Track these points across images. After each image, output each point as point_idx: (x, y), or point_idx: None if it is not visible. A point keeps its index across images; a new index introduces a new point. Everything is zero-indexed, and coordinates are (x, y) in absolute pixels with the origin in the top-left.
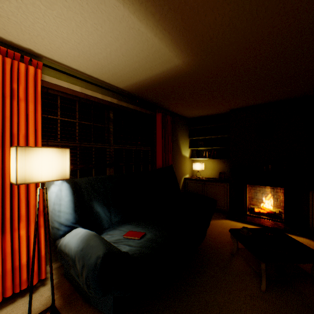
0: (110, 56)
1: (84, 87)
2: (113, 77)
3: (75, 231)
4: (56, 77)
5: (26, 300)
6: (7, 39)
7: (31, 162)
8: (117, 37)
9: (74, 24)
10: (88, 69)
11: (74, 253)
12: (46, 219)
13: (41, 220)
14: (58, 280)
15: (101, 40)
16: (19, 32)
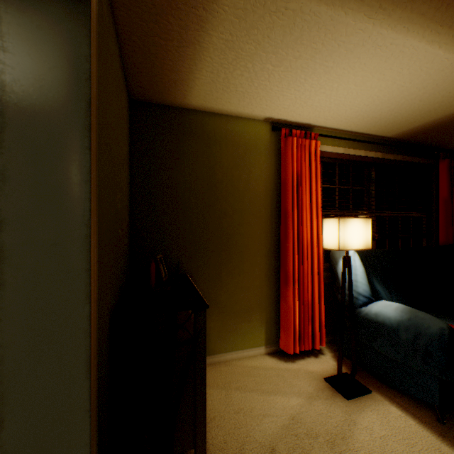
0: (399, 106)
1: (346, 146)
2: (385, 127)
3: (382, 302)
4: (322, 144)
5: (314, 360)
6: (294, 121)
7: (346, 231)
8: (425, 86)
9: (376, 90)
10: (357, 126)
11: (396, 322)
12: (348, 286)
13: (321, 288)
14: (334, 354)
15: (399, 94)
16: (311, 113)
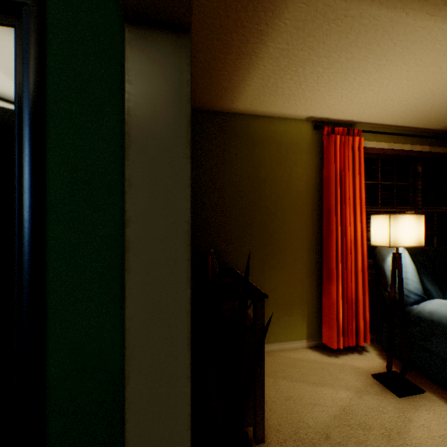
0: None
1: (390, 141)
2: (435, 120)
3: (437, 301)
4: (365, 140)
5: (358, 357)
6: (337, 118)
7: (397, 228)
8: None
9: (429, 84)
10: (403, 120)
11: None
12: (398, 283)
13: (365, 285)
14: (378, 352)
15: None
16: (355, 110)
